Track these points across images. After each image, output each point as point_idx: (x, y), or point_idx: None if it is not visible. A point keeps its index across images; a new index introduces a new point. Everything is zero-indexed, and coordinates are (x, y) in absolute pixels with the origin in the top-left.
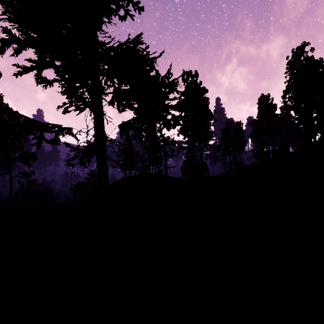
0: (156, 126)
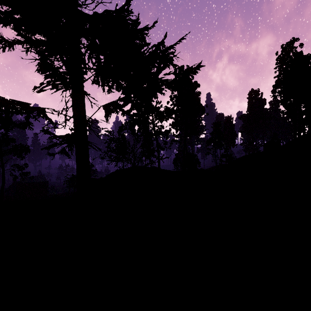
0: (149, 118)
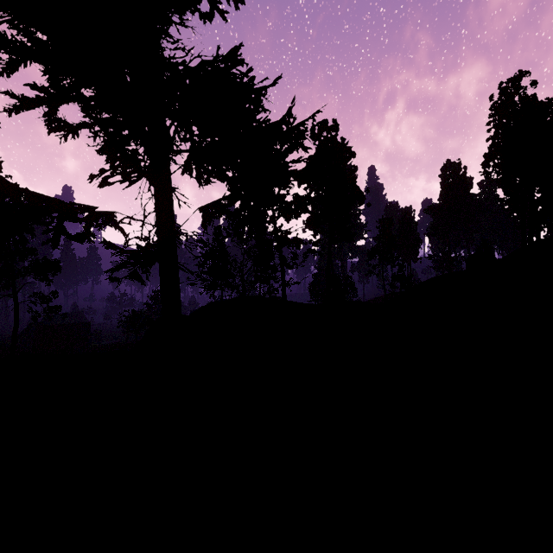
0: (267, 214)
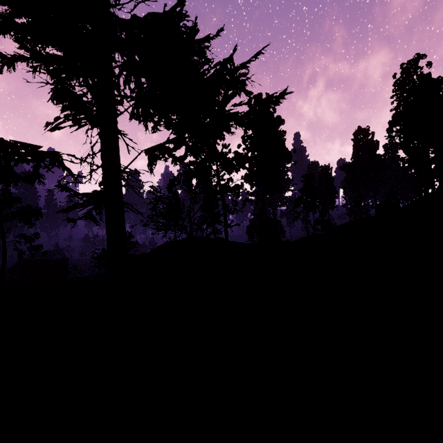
0: (212, 168)
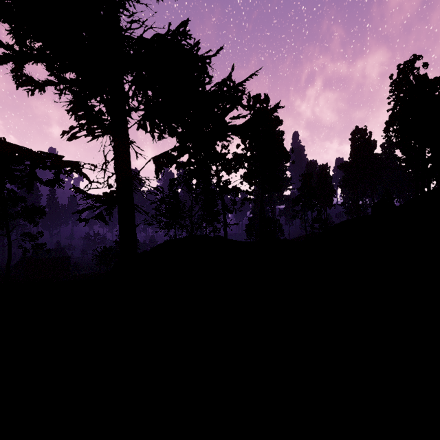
0: (211, 169)
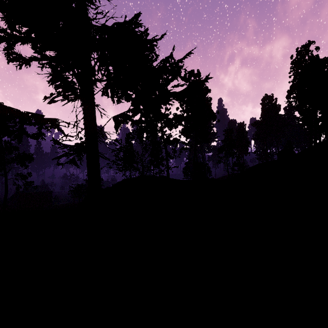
0: (157, 125)
